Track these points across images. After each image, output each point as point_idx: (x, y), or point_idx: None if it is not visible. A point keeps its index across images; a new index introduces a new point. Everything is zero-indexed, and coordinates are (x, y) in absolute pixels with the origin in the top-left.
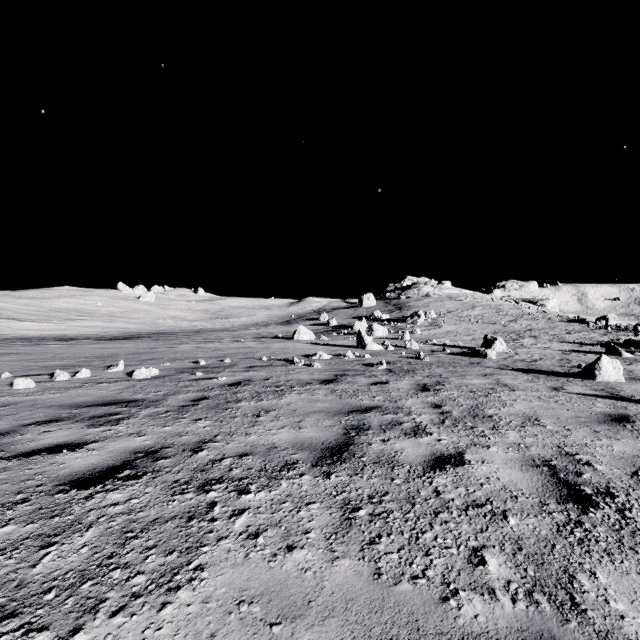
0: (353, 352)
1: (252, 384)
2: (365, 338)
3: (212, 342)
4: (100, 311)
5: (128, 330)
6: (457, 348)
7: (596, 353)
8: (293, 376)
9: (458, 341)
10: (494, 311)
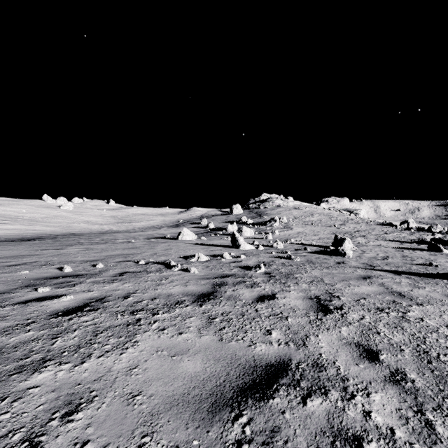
0: (229, 252)
1: (100, 308)
2: (239, 239)
3: (105, 243)
4: (23, 216)
5: (43, 232)
6: (313, 246)
7: (420, 250)
8: (163, 289)
9: (310, 240)
10: (327, 217)
